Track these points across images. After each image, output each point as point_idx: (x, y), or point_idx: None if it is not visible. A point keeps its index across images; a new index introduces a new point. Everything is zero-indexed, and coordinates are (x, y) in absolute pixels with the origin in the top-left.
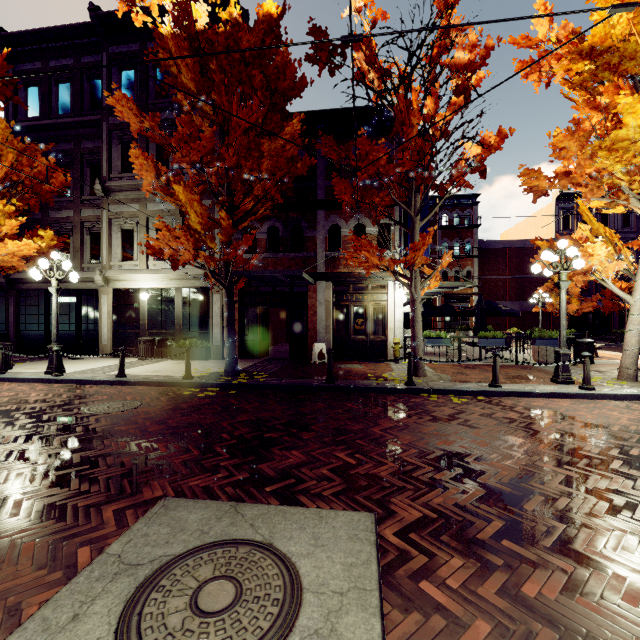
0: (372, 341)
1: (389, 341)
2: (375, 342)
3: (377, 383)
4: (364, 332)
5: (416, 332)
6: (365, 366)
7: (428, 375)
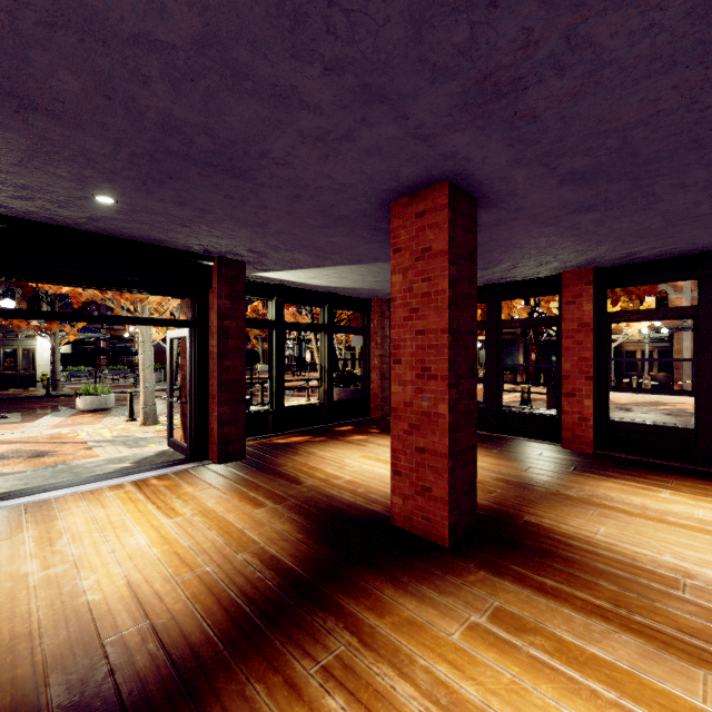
0: (23, 375)
1: (39, 374)
2: (25, 375)
3: (25, 396)
4: (15, 368)
5: (56, 367)
6: (16, 391)
7: (65, 391)
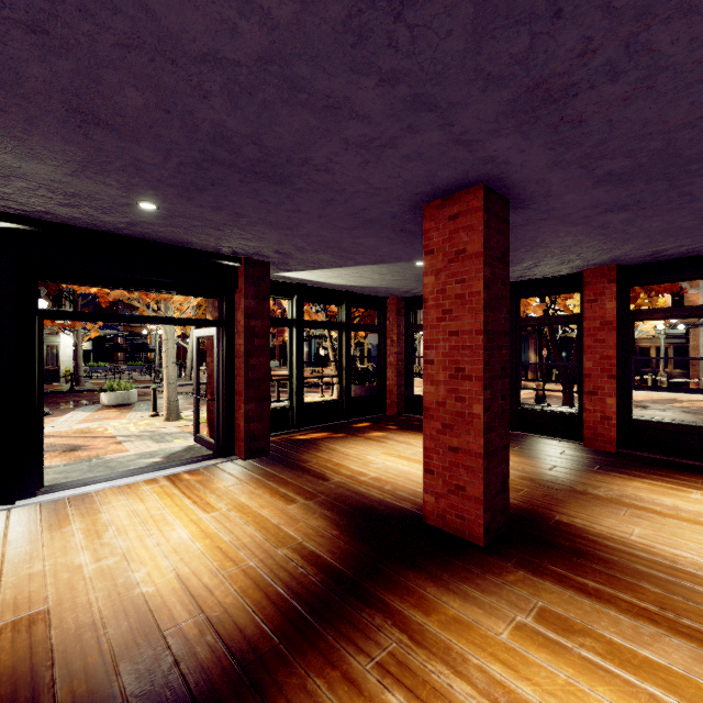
0: (47, 370)
1: (62, 370)
2: (50, 371)
3: (51, 391)
4: None
5: (79, 363)
6: None
7: (87, 386)
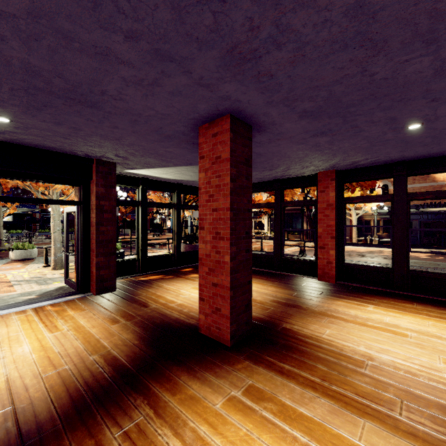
0: None
1: None
2: None
3: None
4: None
5: (0, 230)
6: None
7: (6, 247)
